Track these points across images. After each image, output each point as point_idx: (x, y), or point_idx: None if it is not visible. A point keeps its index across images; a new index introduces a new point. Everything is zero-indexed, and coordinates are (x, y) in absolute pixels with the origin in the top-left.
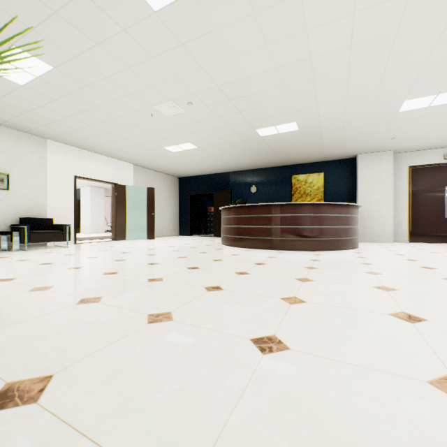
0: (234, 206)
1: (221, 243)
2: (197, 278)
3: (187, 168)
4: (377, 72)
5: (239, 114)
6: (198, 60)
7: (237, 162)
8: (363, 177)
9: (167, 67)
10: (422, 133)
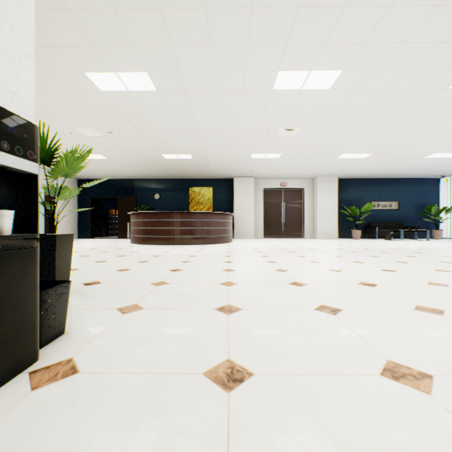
0: (143, 212)
1: (130, 242)
2: (129, 259)
3: (91, 172)
4: (234, 140)
5: (150, 144)
6: (124, 114)
7: (143, 172)
8: (237, 193)
9: (99, 112)
10: (267, 170)
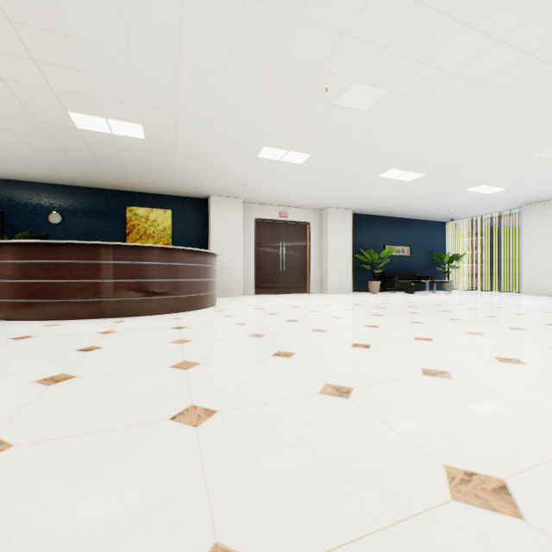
0: (16, 242)
1: None
2: None
3: None
4: (250, 99)
5: (34, 64)
6: None
7: (18, 162)
8: (216, 223)
9: None
10: (269, 187)
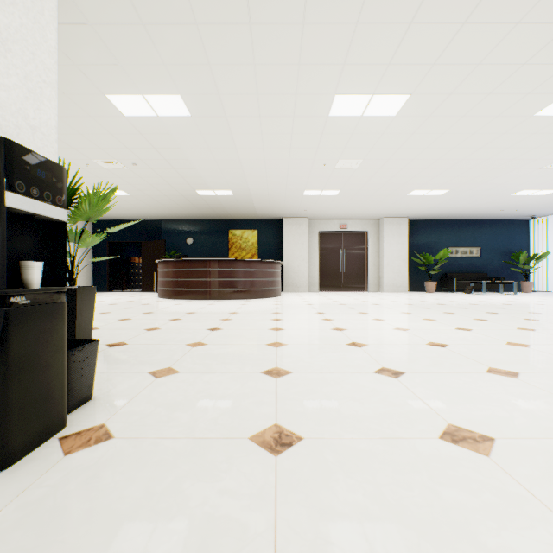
0: (174, 260)
1: (158, 297)
2: (158, 317)
3: (109, 211)
4: (284, 174)
5: (182, 178)
6: (152, 143)
7: (173, 212)
8: (288, 237)
9: (121, 141)
10: (323, 209)
